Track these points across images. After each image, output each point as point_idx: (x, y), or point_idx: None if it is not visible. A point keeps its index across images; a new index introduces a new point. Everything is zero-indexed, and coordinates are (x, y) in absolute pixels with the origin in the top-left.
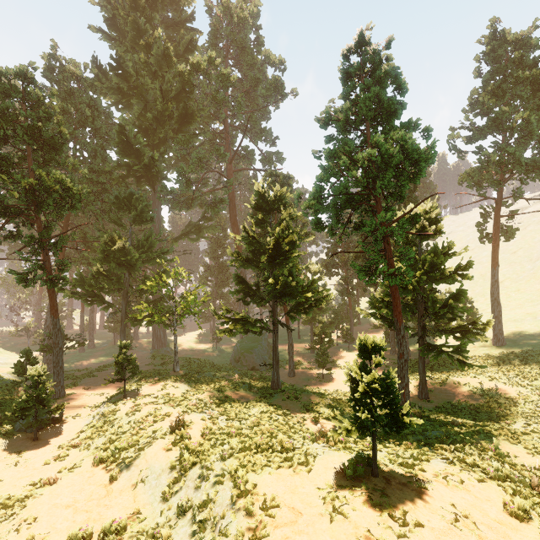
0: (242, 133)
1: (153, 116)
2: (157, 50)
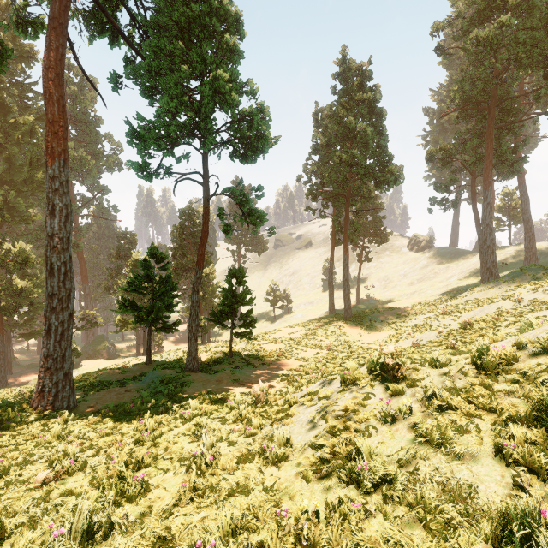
0: (78, 181)
1: (23, 178)
2: (26, 128)
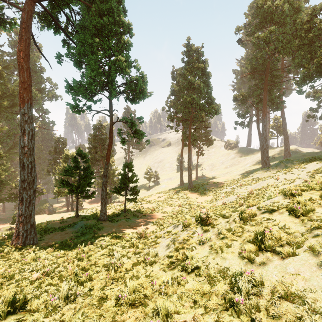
0: None
1: None
2: None
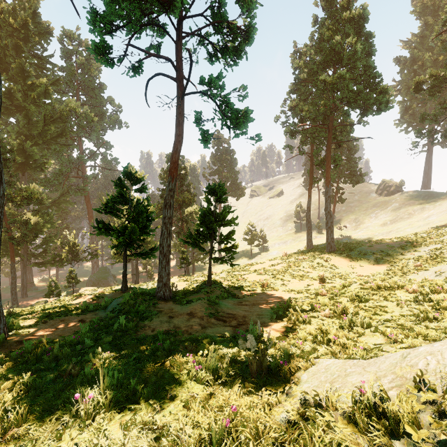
0: (87, 138)
1: (38, 132)
2: (41, 89)
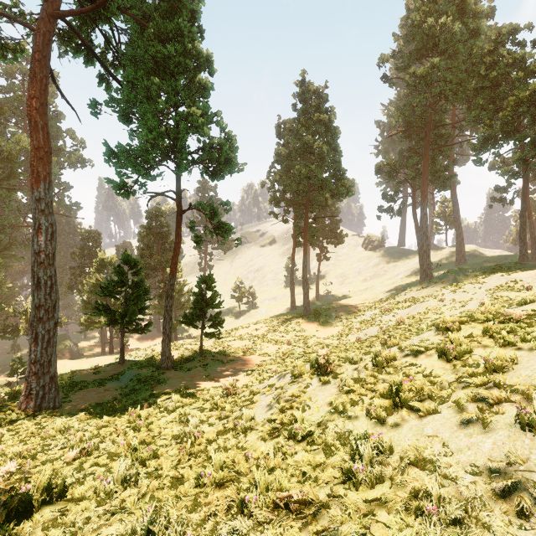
0: None
1: None
2: None
